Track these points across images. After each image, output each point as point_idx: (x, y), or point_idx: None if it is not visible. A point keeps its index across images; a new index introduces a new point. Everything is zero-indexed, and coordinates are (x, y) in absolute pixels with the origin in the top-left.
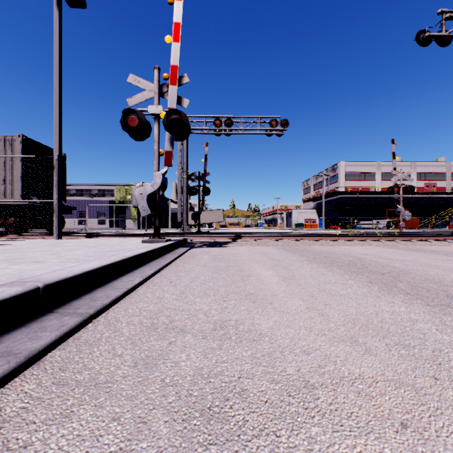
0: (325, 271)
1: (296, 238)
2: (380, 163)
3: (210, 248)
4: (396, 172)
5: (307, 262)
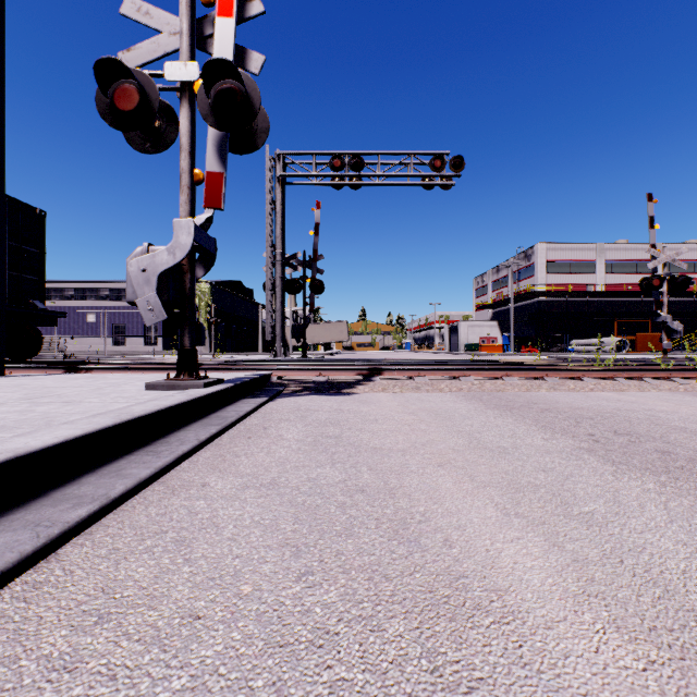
0: None
1: (494, 373)
2: (604, 245)
3: (315, 399)
4: (655, 251)
5: (600, 462)
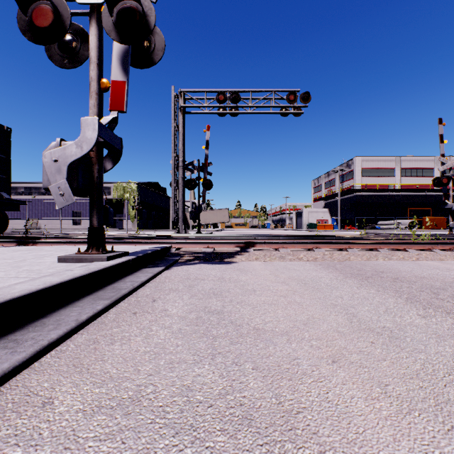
0: None
1: (339, 245)
2: (400, 157)
3: (203, 267)
4: (444, 159)
5: None
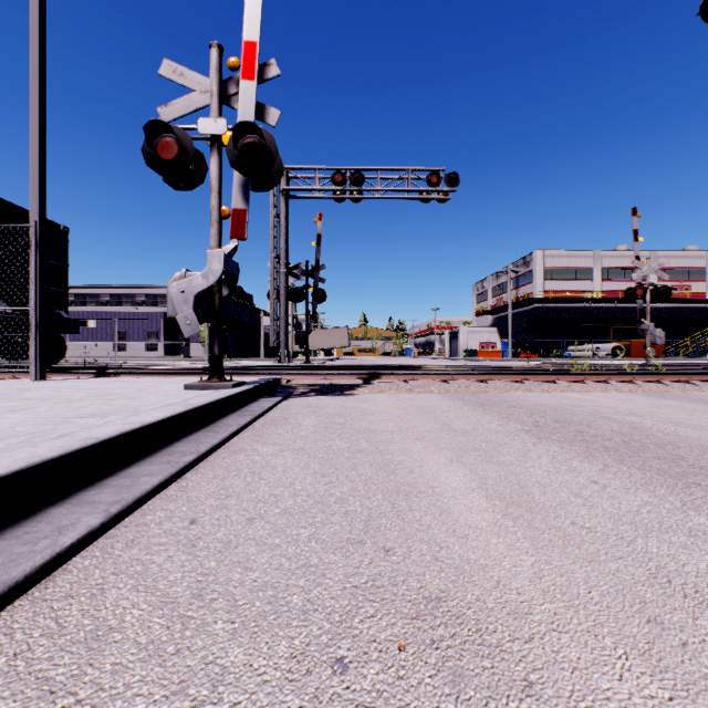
0: (593, 471)
1: (479, 377)
2: (600, 252)
3: (322, 399)
4: (639, 263)
5: (529, 437)
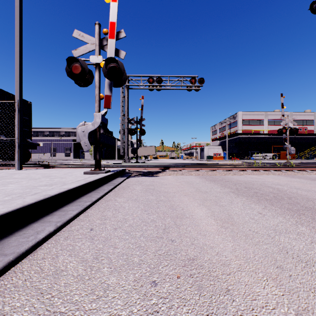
0: (260, 208)
1: (213, 168)
2: (267, 112)
3: (144, 178)
4: (284, 118)
5: (233, 194)
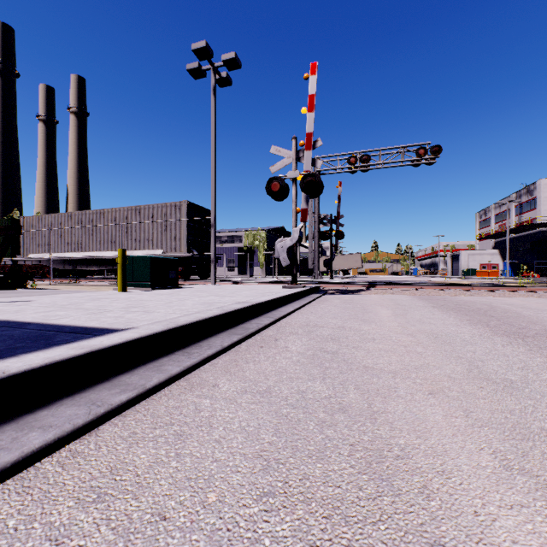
0: (438, 313)
1: (440, 287)
2: None
3: (342, 295)
4: None
5: (430, 307)
